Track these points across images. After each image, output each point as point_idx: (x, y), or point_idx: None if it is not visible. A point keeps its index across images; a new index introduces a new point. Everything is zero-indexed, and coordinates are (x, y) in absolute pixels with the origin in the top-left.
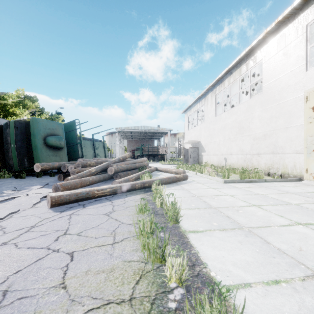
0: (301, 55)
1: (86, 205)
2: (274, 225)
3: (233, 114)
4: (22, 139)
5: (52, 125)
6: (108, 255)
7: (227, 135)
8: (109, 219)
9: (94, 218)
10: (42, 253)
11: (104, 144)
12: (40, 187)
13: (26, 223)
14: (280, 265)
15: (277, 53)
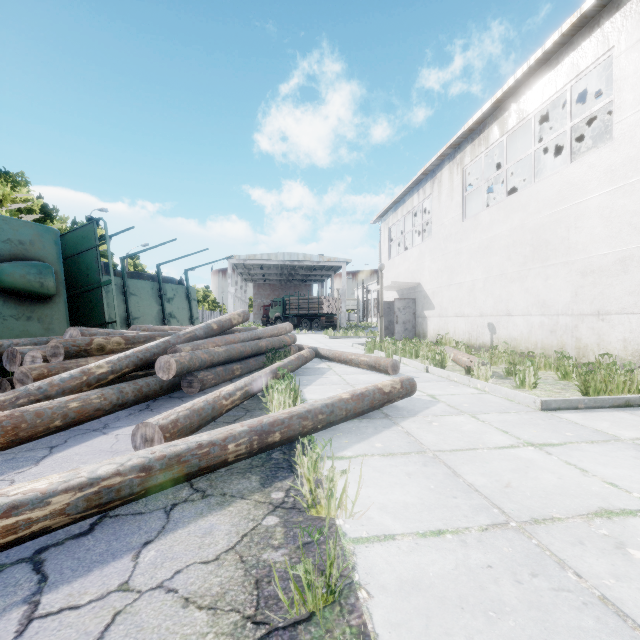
0: None
1: None
2: None
3: (514, 211)
4: None
5: (18, 231)
6: None
7: (498, 266)
8: None
9: None
10: None
11: (188, 291)
12: None
13: None
14: None
15: None
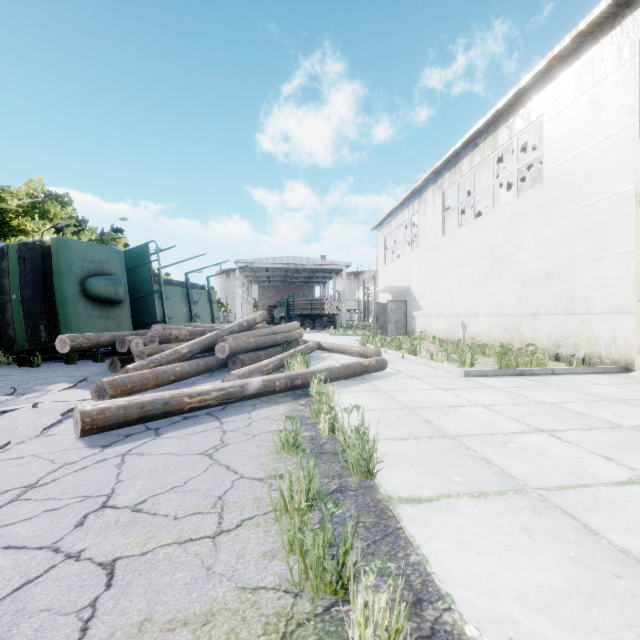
0: (630, 104)
1: (162, 430)
2: (598, 482)
3: (479, 231)
4: (35, 282)
5: (98, 253)
6: (202, 571)
7: (468, 275)
8: (212, 466)
9: (178, 464)
10: (38, 564)
11: (210, 295)
12: (68, 386)
13: (17, 477)
14: (639, 600)
15: (575, 101)
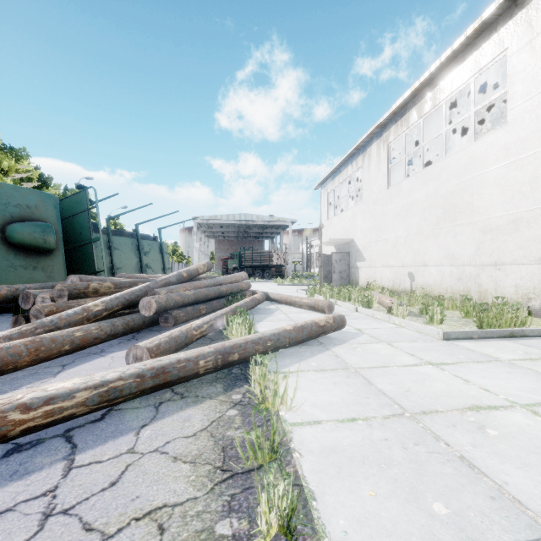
0: None
1: None
2: None
3: (429, 180)
4: None
5: (26, 197)
6: None
7: (416, 225)
8: None
9: None
10: None
11: (161, 246)
12: None
13: None
14: None
15: None
